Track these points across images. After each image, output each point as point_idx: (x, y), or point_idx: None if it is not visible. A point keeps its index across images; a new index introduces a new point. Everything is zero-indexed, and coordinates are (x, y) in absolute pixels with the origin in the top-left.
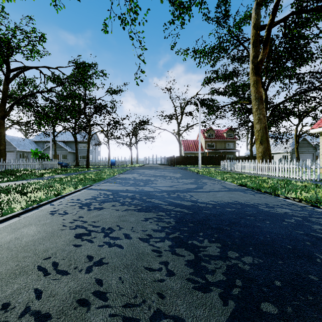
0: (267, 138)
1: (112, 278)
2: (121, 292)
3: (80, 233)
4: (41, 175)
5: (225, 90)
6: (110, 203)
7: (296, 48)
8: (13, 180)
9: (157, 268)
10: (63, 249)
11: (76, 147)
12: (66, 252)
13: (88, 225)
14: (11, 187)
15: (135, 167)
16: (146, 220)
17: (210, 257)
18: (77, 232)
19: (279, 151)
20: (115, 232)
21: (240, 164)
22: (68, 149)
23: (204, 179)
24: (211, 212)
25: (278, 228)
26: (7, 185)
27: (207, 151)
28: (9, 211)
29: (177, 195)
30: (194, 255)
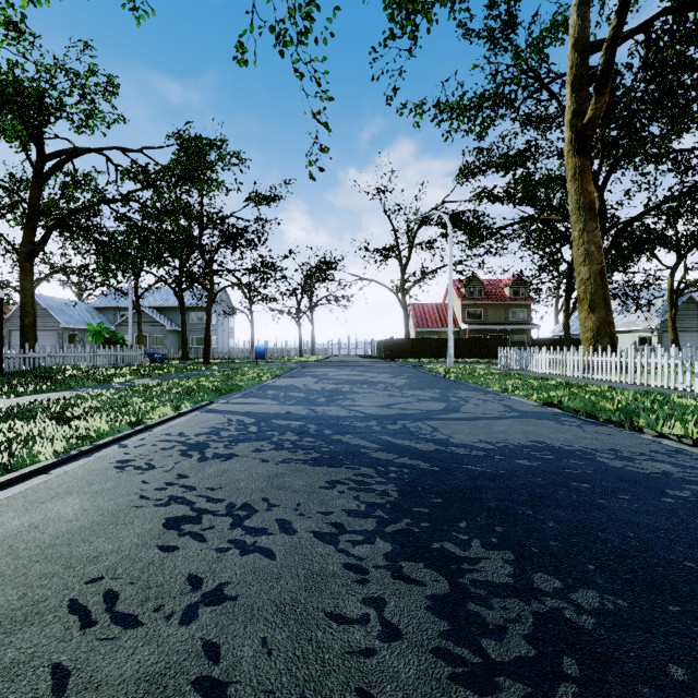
0: (607, 297)
1: (244, 641)
2: (264, 682)
3: (177, 516)
4: (106, 380)
5: (508, 192)
6: (251, 444)
7: (674, 92)
8: (47, 390)
9: (357, 617)
10: (135, 556)
11: (183, 319)
12: (139, 566)
13: (198, 497)
14: (40, 407)
15: (307, 362)
16: (330, 486)
17: (490, 590)
18: (170, 514)
19: (631, 326)
20: (259, 515)
21: (544, 357)
22: (167, 323)
23: (462, 391)
24: (482, 469)
25: (653, 512)
26: (31, 402)
27: (467, 328)
28: (28, 459)
29: (401, 428)
30: (449, 583)
